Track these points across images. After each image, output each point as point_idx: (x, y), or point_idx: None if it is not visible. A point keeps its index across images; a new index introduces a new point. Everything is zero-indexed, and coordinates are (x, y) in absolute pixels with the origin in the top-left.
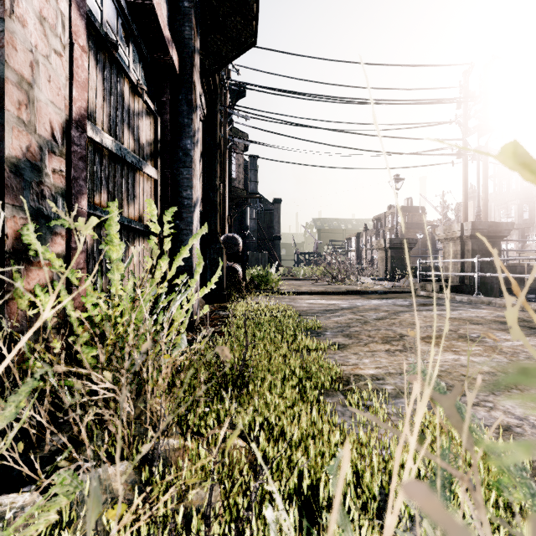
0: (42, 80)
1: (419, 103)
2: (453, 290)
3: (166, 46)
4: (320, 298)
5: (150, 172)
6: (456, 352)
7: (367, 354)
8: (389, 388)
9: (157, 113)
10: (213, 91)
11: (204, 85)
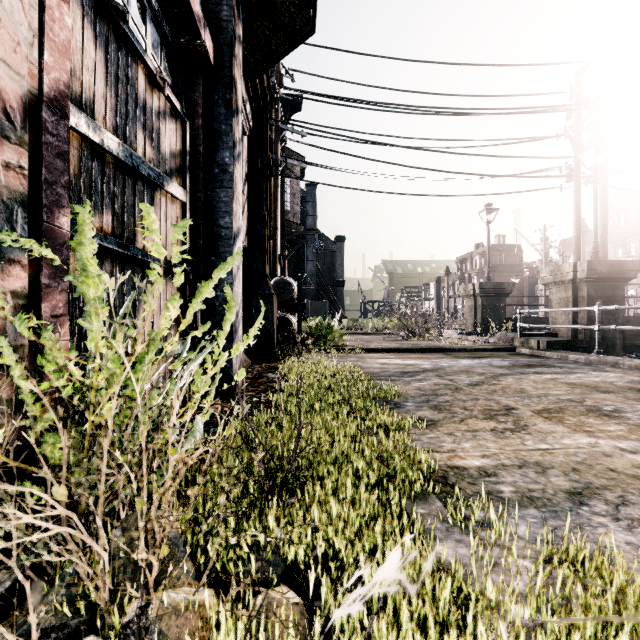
0: None
1: (518, 112)
2: (564, 347)
3: (196, 26)
4: (394, 357)
5: (175, 192)
6: (589, 433)
7: (466, 435)
8: (506, 489)
9: (184, 115)
10: (261, 98)
11: (250, 90)
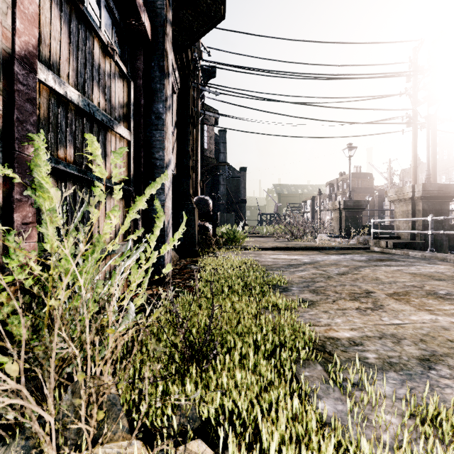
0: None
1: (372, 77)
2: (406, 246)
3: (137, 10)
4: (282, 253)
5: (122, 133)
6: (430, 311)
7: (337, 313)
8: (371, 356)
9: (129, 77)
10: (186, 67)
11: (178, 61)
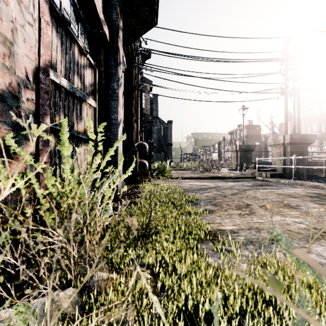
0: (19, 41)
1: (257, 61)
2: (279, 176)
3: (101, 24)
4: (196, 181)
5: (91, 103)
6: (283, 215)
7: (226, 216)
8: (241, 238)
9: (95, 66)
10: (131, 54)
11: (125, 50)
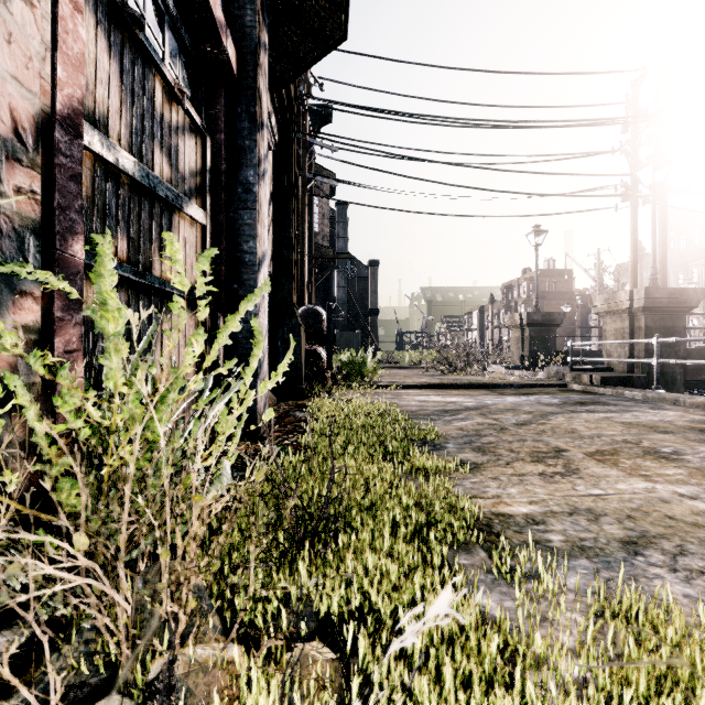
0: None
1: (570, 125)
2: (620, 382)
3: (217, 33)
4: (434, 393)
5: (195, 214)
6: (646, 477)
7: (512, 480)
8: (556, 538)
9: (205, 130)
10: (288, 110)
11: (275, 101)
